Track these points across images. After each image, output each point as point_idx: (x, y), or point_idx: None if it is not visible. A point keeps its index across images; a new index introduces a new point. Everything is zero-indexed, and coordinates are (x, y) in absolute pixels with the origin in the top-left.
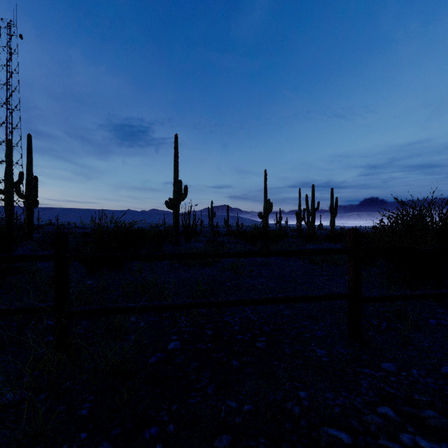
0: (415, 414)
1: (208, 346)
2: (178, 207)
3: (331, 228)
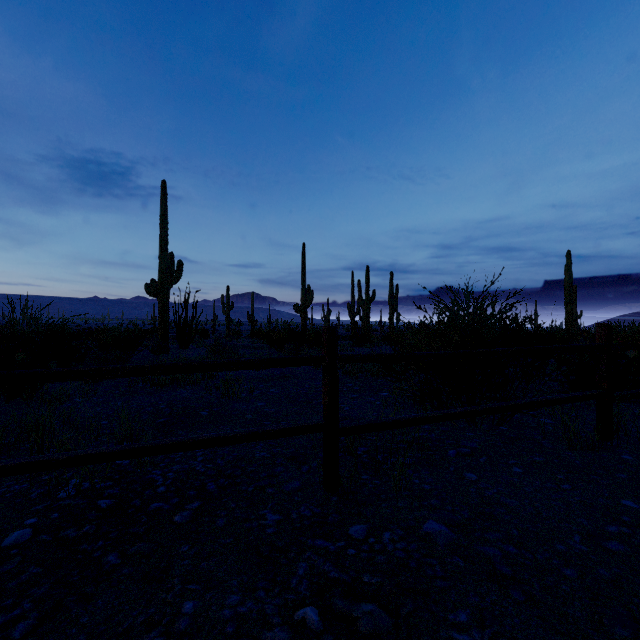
0: (347, 611)
1: (82, 532)
2: (166, 294)
3: (390, 326)
